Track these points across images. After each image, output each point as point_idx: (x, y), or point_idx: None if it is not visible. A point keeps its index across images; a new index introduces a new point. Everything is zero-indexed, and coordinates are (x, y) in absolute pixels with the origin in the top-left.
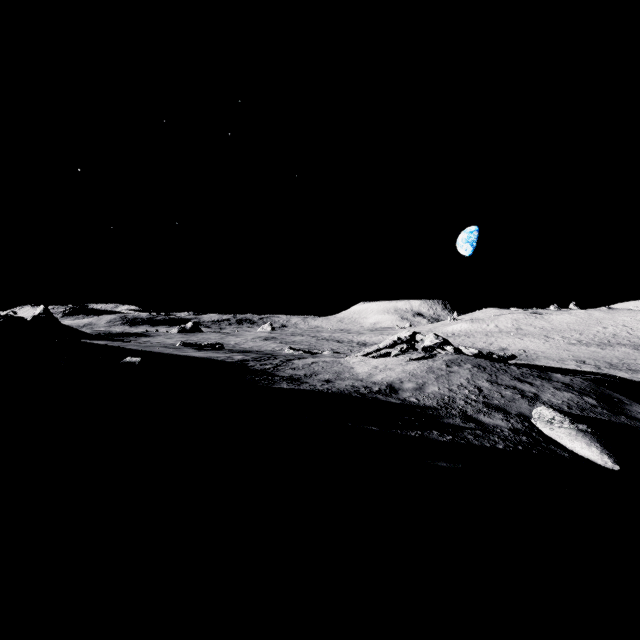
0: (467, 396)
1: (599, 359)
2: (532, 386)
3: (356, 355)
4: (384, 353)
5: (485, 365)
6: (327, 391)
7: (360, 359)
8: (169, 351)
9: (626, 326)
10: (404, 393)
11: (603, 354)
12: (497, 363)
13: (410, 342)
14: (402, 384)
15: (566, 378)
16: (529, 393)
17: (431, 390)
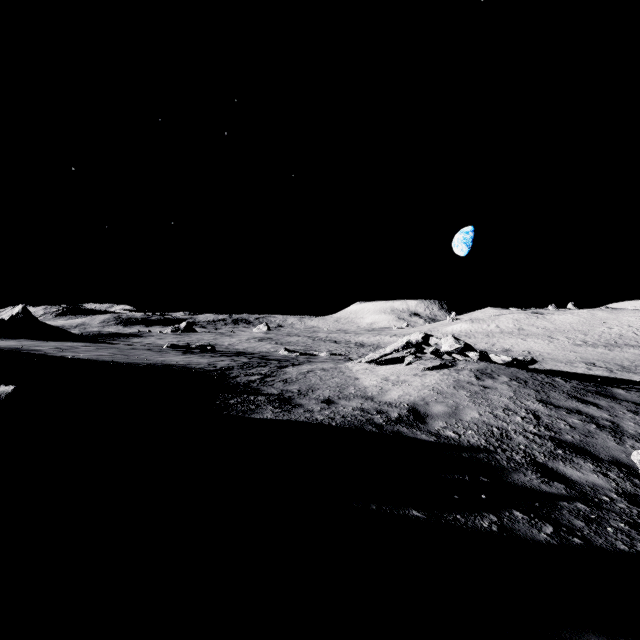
0: (523, 427)
1: (609, 361)
2: (600, 409)
3: (359, 361)
4: (391, 358)
5: (524, 377)
6: (329, 423)
7: (364, 366)
8: (147, 355)
9: (632, 326)
10: (435, 422)
11: (612, 356)
12: (536, 374)
13: (420, 345)
14: (428, 407)
15: (633, 395)
16: (603, 421)
17: (470, 417)
